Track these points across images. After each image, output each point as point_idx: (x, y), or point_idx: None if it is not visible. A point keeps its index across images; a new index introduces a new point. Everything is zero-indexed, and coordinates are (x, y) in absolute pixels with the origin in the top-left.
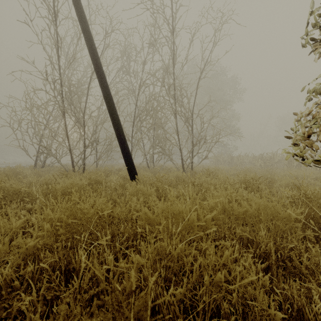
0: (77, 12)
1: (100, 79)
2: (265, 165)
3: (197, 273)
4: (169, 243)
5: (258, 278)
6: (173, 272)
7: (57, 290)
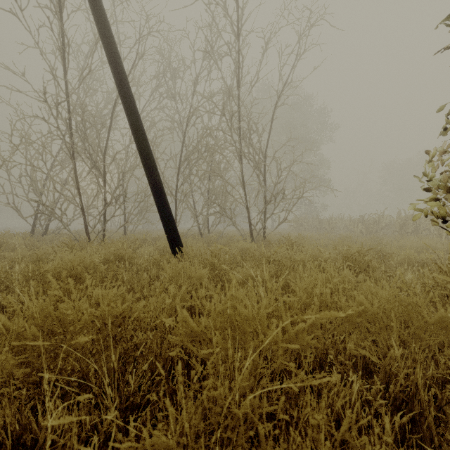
0: None
1: (125, 100)
2: (368, 231)
3: None
4: (227, 392)
5: (394, 440)
6: None
7: None
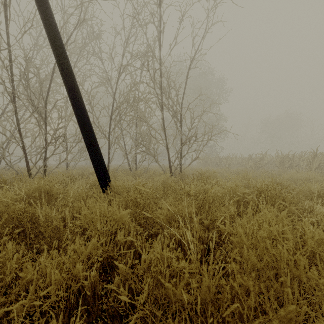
0: None
1: (53, 43)
2: (256, 166)
3: None
4: None
5: None
6: None
7: None
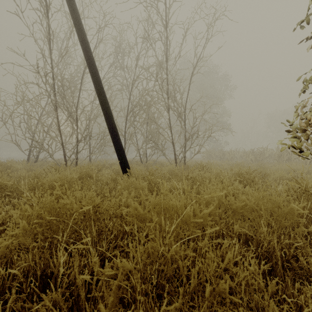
0: (68, 2)
1: (92, 72)
2: (256, 159)
3: (196, 281)
4: (161, 244)
5: None
6: (166, 277)
7: (28, 302)
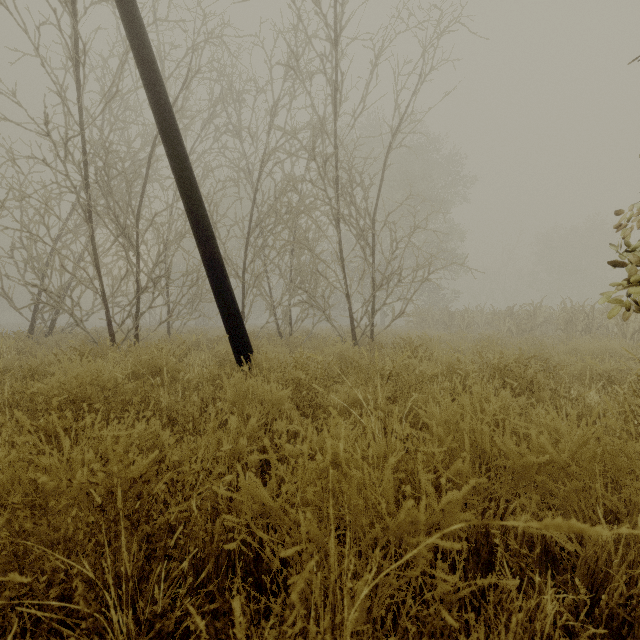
0: None
1: (165, 132)
2: (519, 329)
3: None
4: None
5: None
6: None
7: None
